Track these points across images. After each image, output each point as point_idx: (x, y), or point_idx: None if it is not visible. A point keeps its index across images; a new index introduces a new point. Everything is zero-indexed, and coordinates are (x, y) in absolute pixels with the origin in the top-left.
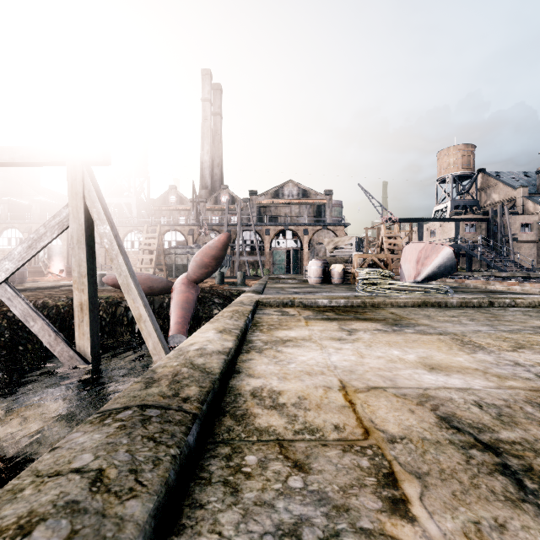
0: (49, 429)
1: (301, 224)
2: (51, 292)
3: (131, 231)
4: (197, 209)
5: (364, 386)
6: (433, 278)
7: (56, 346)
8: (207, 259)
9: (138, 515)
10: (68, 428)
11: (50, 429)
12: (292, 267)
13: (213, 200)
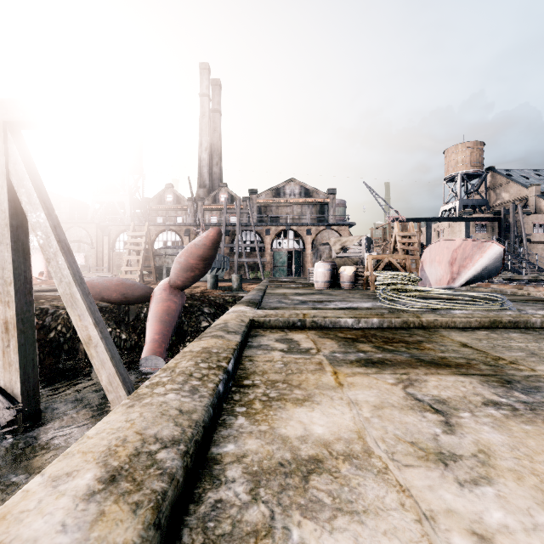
0: None
1: (304, 224)
2: None
3: (123, 231)
4: (194, 208)
5: None
6: (469, 283)
7: None
8: (193, 260)
9: None
10: None
11: None
12: (294, 270)
13: (211, 199)
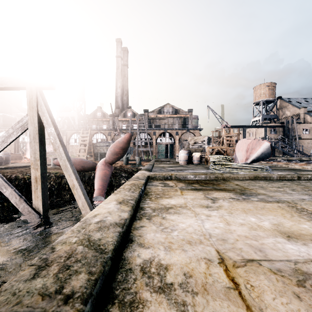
0: (10, 261)
1: (174, 129)
2: (23, 169)
3: (74, 133)
4: (113, 120)
5: (239, 259)
6: (256, 161)
7: (20, 204)
8: (118, 149)
9: None
10: (23, 260)
11: (11, 261)
12: (169, 154)
13: (122, 115)
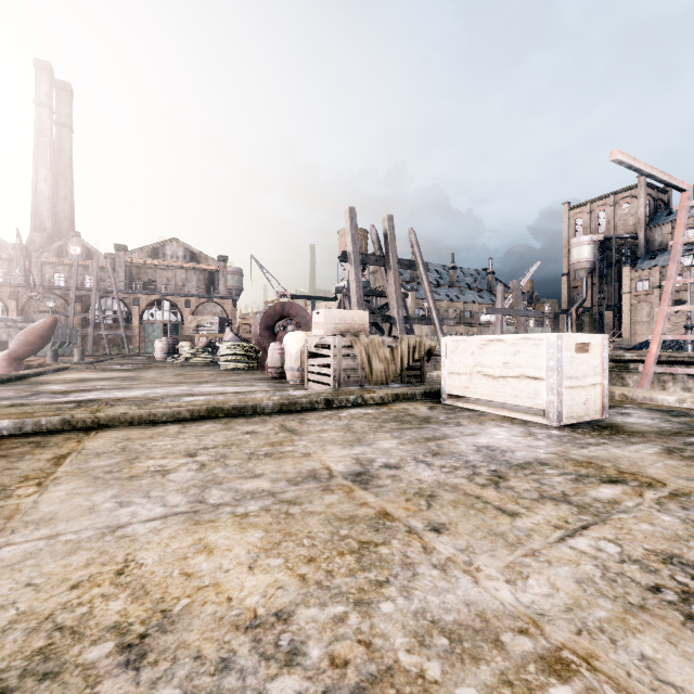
0: None
1: (182, 295)
2: None
3: None
4: (26, 266)
5: (73, 378)
6: None
7: None
8: (33, 338)
9: (5, 378)
10: None
11: None
12: None
13: (54, 250)
